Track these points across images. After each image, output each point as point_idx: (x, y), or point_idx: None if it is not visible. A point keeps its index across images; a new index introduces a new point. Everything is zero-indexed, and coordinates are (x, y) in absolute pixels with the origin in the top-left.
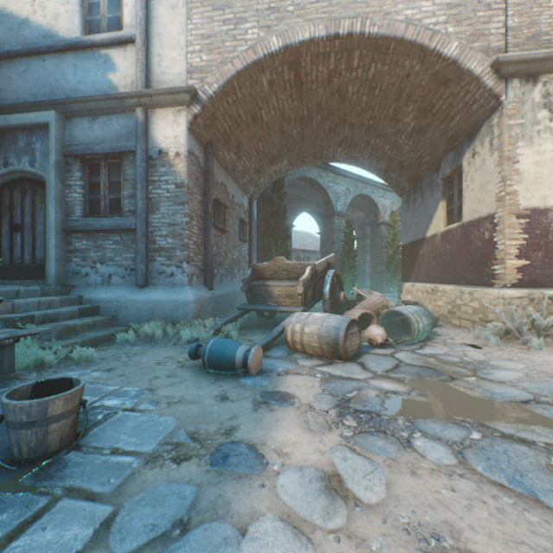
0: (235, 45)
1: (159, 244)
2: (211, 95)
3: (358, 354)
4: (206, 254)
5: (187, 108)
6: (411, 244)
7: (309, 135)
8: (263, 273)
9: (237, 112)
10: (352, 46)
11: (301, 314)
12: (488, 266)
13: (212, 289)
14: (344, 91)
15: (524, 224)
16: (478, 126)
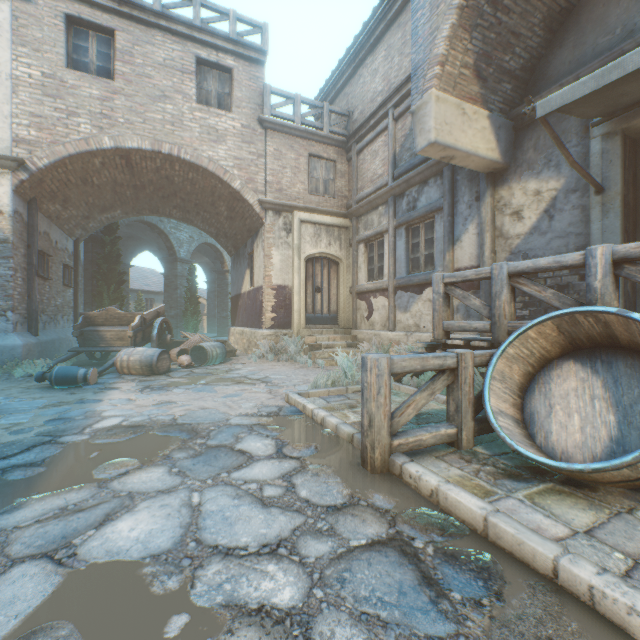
0: (68, 132)
1: None
2: (41, 167)
3: (169, 372)
4: (31, 303)
5: (12, 172)
6: (236, 296)
7: (144, 196)
8: (95, 320)
9: (67, 178)
10: (173, 160)
11: (129, 350)
12: (261, 317)
13: (37, 335)
14: (172, 179)
15: (275, 293)
16: (259, 230)
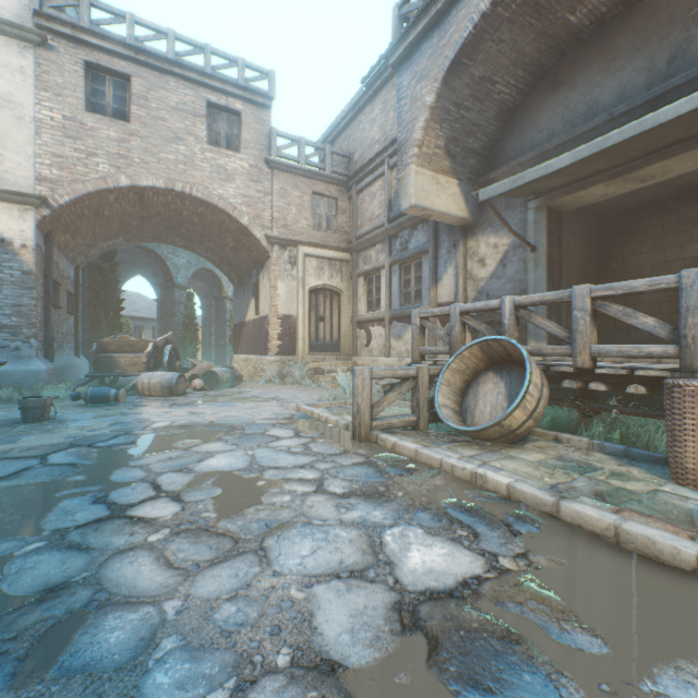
0: (88, 171)
1: (2, 322)
2: (63, 204)
3: (186, 394)
4: (48, 330)
5: (36, 209)
6: (239, 324)
7: (150, 226)
8: (109, 347)
9: (82, 211)
10: (185, 197)
11: (149, 373)
12: (268, 344)
13: (53, 361)
14: (181, 212)
15: (281, 322)
16: (265, 262)
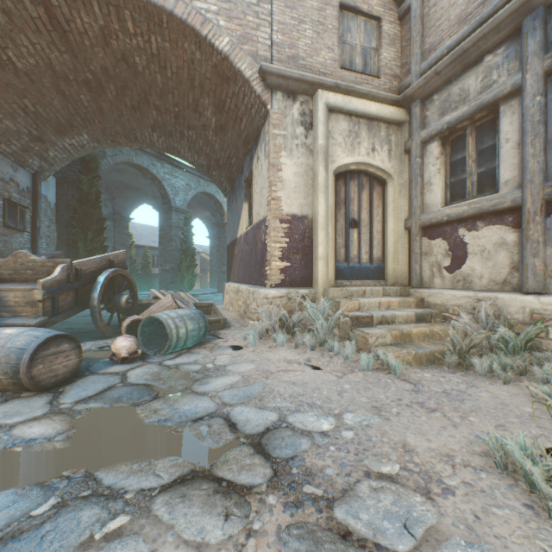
0: None
1: None
2: None
3: (75, 378)
4: None
5: None
6: (231, 244)
7: (109, 108)
8: None
9: None
10: (117, 1)
11: None
12: (264, 267)
13: None
14: (131, 60)
15: (287, 228)
16: (260, 132)
